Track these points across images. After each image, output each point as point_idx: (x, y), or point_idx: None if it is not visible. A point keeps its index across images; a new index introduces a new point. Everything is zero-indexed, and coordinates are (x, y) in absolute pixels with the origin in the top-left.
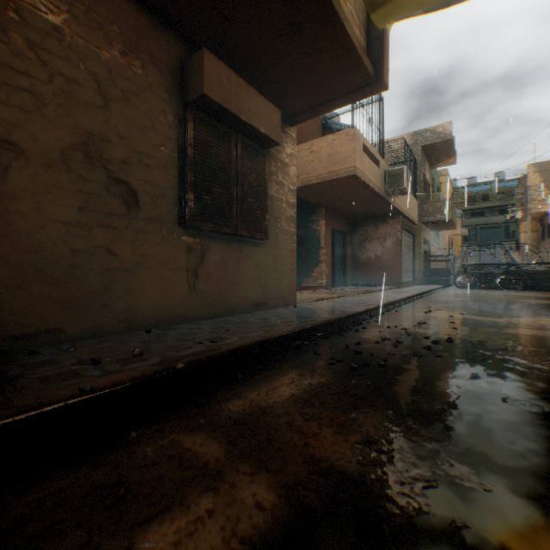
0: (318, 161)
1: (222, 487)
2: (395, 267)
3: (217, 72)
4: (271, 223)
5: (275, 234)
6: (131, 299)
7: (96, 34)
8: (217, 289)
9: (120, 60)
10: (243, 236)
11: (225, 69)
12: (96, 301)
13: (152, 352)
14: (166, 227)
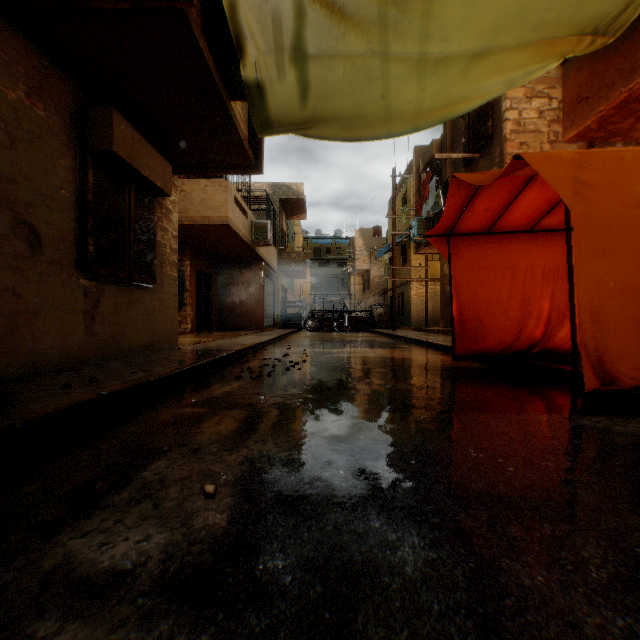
0: (190, 202)
1: (220, 414)
2: (259, 312)
3: (124, 130)
4: (157, 268)
5: (161, 278)
6: (37, 342)
7: (5, 73)
8: (112, 332)
9: (27, 101)
10: (135, 281)
11: (130, 127)
12: (5, 343)
13: (103, 380)
14: (67, 270)
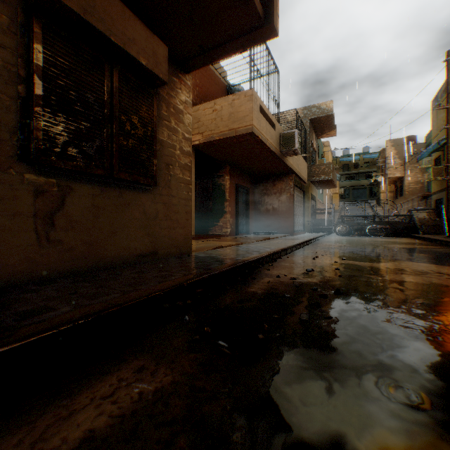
0: (220, 119)
1: None
2: (289, 218)
3: None
4: (161, 169)
5: (167, 181)
6: None
7: None
8: (86, 239)
9: None
10: (123, 180)
11: None
12: None
13: None
14: None
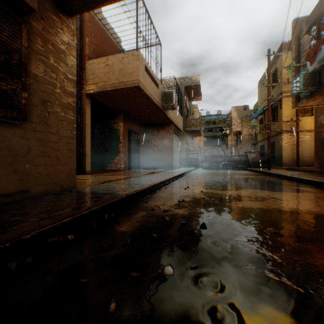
0: (112, 73)
1: None
2: (169, 157)
3: None
4: (36, 105)
5: (43, 117)
6: None
7: None
8: None
9: None
10: None
11: None
12: None
13: None
14: None
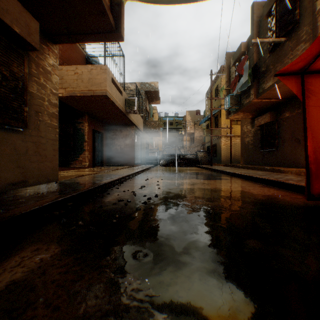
0: (81, 80)
1: None
2: (131, 155)
3: None
4: (32, 115)
5: (37, 124)
6: None
7: None
8: None
9: None
10: None
11: None
12: None
13: None
14: None
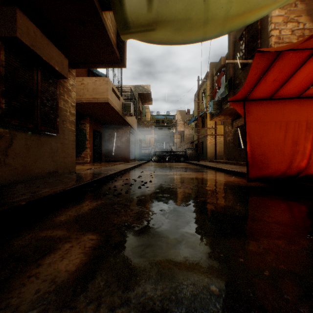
0: (86, 90)
1: (72, 240)
2: (127, 152)
3: (27, 26)
4: (60, 124)
5: (63, 130)
6: None
7: None
8: (23, 163)
9: None
10: (42, 130)
11: (33, 25)
12: None
13: None
14: None
